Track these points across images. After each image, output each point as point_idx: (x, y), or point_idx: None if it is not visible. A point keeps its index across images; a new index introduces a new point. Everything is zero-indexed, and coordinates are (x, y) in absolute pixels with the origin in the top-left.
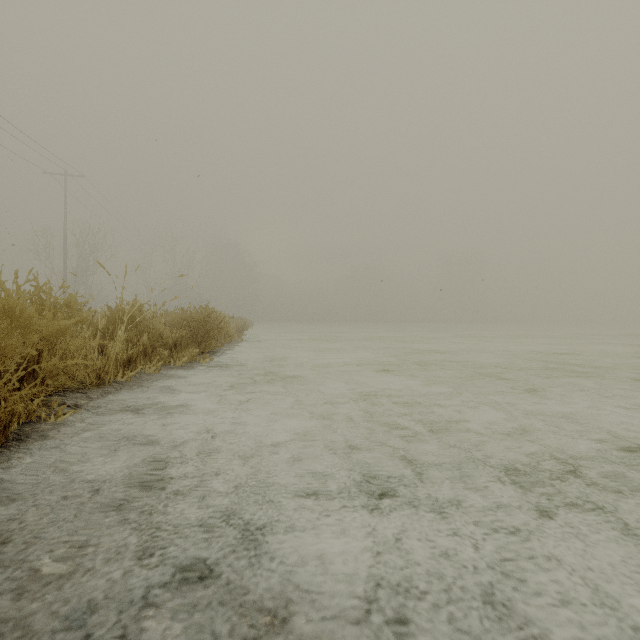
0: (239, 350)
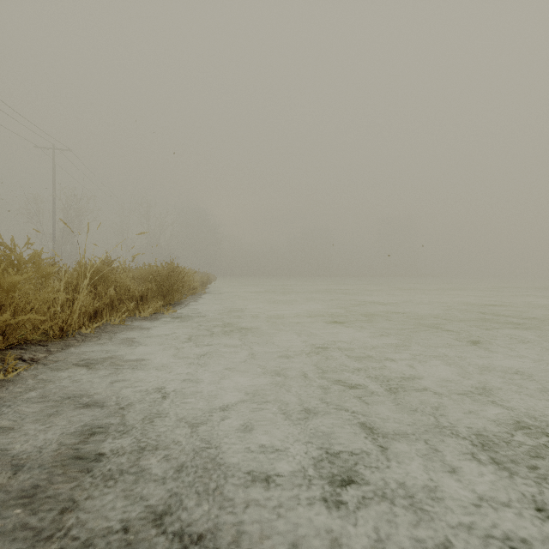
0: (201, 302)
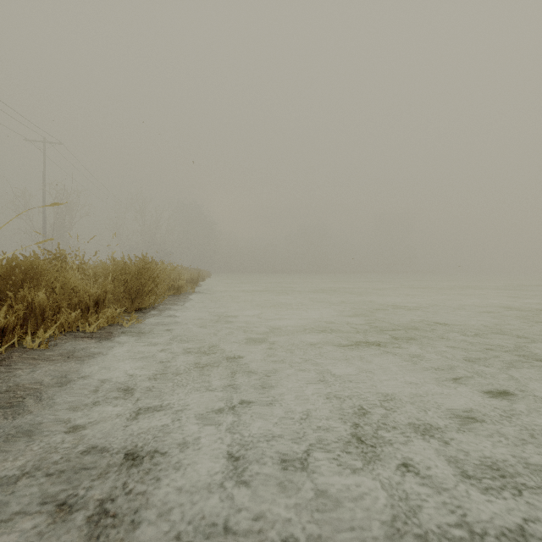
0: (184, 305)
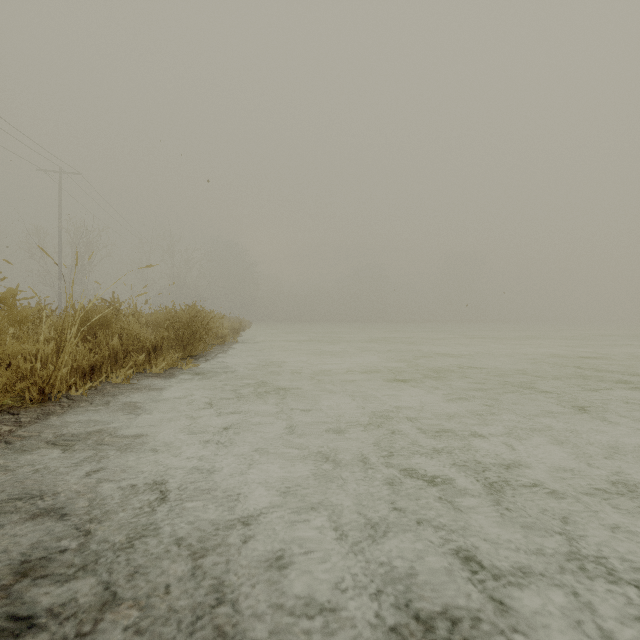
0: (231, 353)
